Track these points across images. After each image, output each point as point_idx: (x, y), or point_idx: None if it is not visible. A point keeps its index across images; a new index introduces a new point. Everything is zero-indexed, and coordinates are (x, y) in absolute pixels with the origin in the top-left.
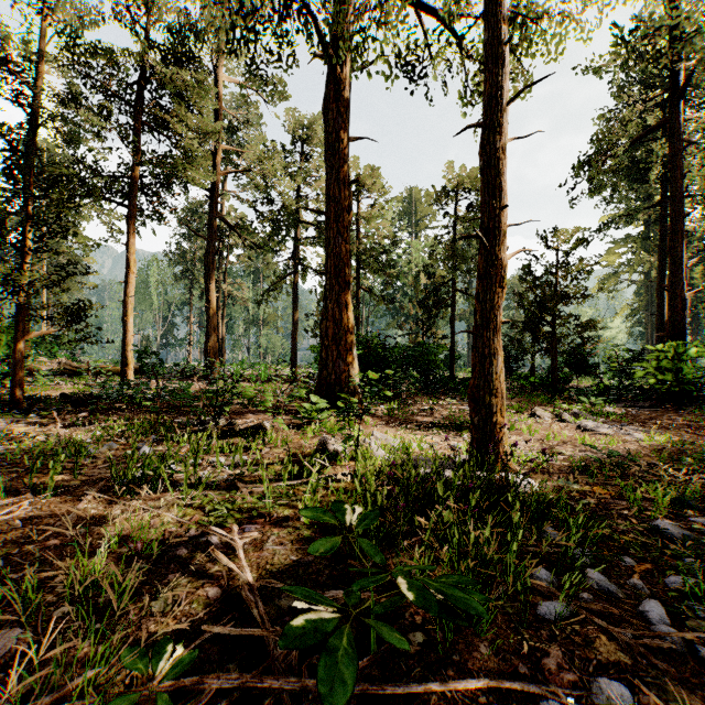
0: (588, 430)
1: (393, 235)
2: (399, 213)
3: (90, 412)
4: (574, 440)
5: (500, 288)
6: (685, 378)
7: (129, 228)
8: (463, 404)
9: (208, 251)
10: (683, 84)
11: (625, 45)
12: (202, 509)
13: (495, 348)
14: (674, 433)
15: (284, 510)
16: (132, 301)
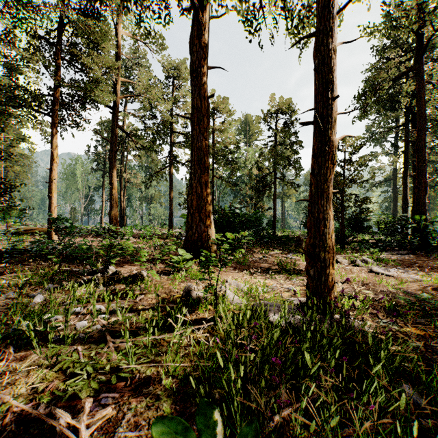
0: (378, 272)
1: (236, 141)
2: (238, 130)
3: (6, 264)
4: (373, 281)
5: (332, 164)
6: (430, 235)
7: (53, 131)
8: (285, 253)
9: (111, 150)
10: (426, 42)
11: (389, 16)
12: (64, 370)
13: (327, 213)
14: (437, 274)
15: (147, 370)
16: (56, 182)
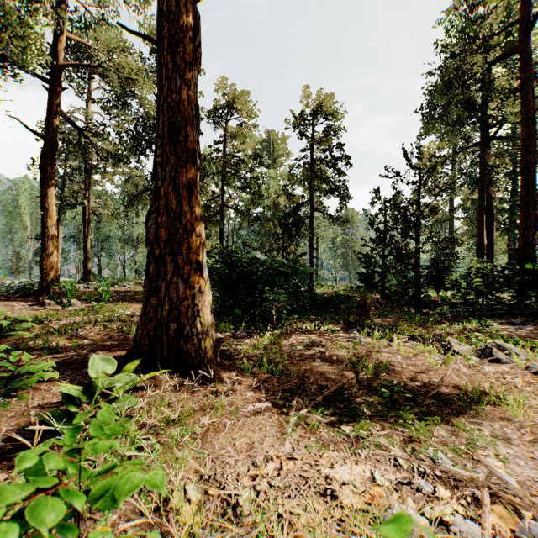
0: None
1: (257, 154)
2: (259, 151)
3: None
4: None
5: None
6: None
7: None
8: (342, 329)
9: (44, 151)
10: None
11: None
12: None
13: None
14: None
15: None
16: None
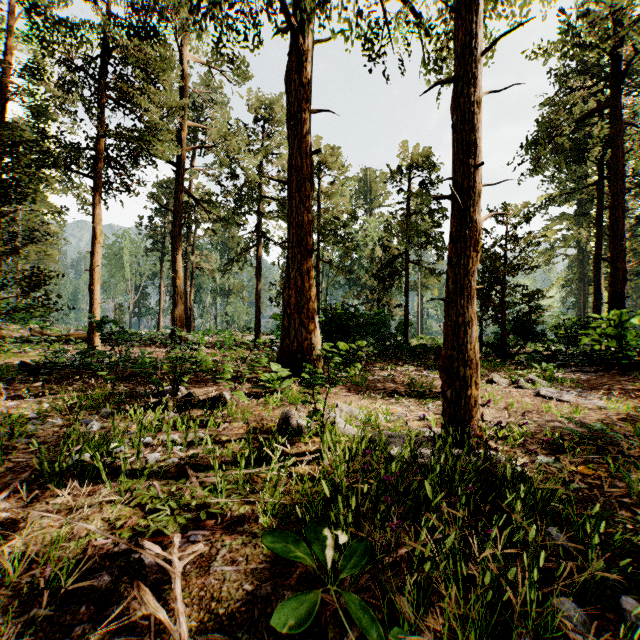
0: (548, 397)
1: (351, 210)
2: (355, 191)
3: (43, 382)
4: (539, 408)
5: (475, 252)
6: (629, 344)
7: (96, 199)
8: (420, 370)
9: (175, 223)
10: (625, 67)
11: (571, 30)
12: (141, 507)
13: (469, 316)
14: (631, 400)
15: (240, 507)
16: (99, 270)
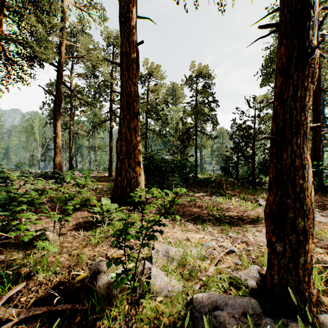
0: None
1: (165, 100)
2: (167, 95)
3: None
4: None
5: (311, 83)
6: None
7: None
8: (209, 195)
9: (55, 103)
10: (322, 18)
11: None
12: None
13: (305, 158)
14: None
15: None
16: None
